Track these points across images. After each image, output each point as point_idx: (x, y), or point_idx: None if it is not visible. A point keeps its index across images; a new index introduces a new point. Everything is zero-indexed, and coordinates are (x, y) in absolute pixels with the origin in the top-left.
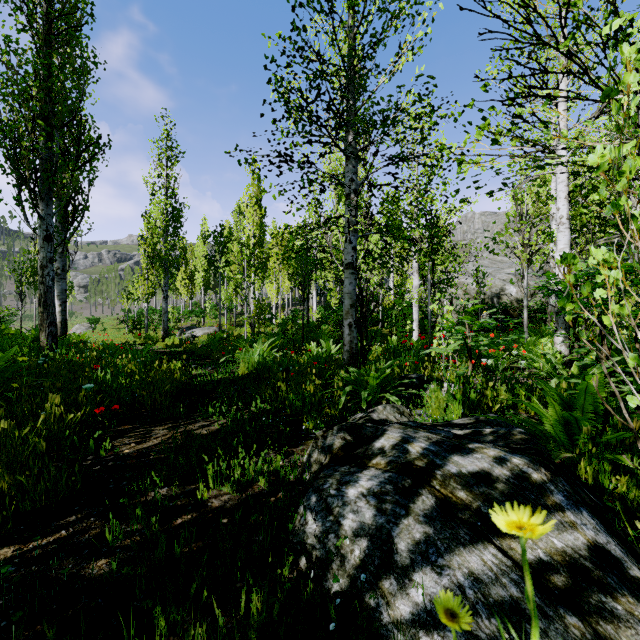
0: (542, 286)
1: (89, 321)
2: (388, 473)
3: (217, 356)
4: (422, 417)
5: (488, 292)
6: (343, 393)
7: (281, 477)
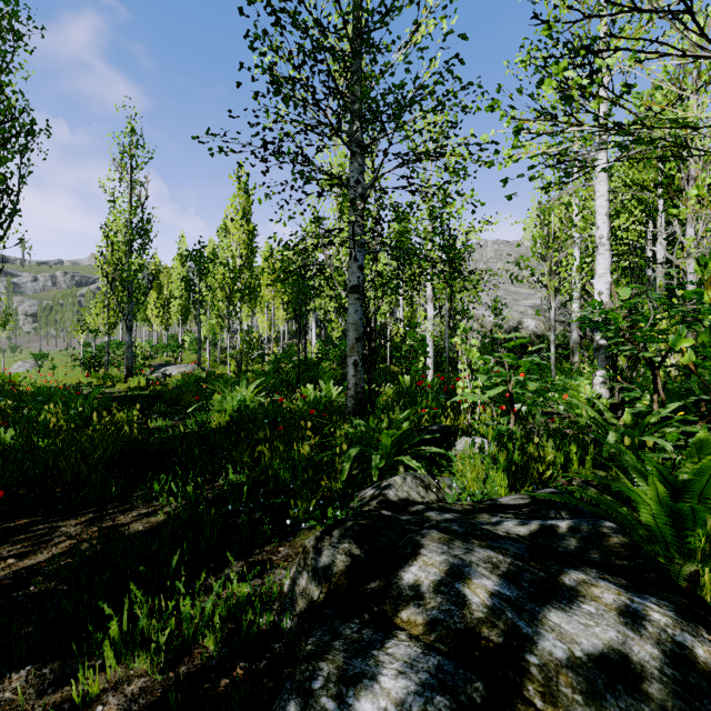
0: (584, 317)
1: (34, 357)
2: (435, 657)
3: (190, 402)
4: (454, 490)
5: (505, 325)
6: (347, 459)
7: (243, 630)
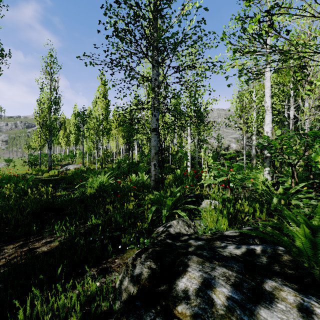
0: (260, 143)
1: (5, 161)
2: None
3: (77, 182)
4: (202, 227)
5: (222, 146)
6: (150, 212)
7: (92, 312)
